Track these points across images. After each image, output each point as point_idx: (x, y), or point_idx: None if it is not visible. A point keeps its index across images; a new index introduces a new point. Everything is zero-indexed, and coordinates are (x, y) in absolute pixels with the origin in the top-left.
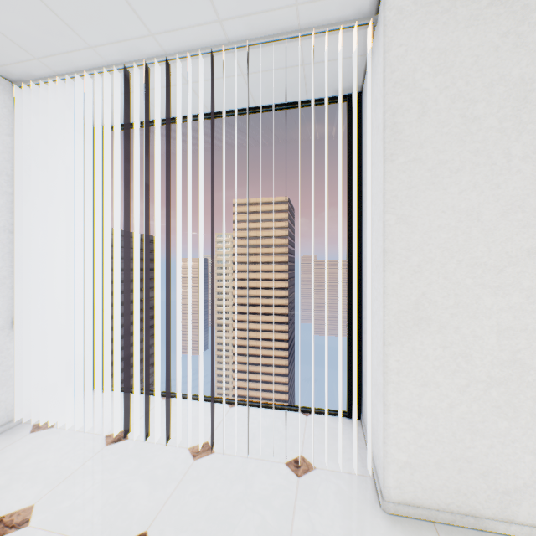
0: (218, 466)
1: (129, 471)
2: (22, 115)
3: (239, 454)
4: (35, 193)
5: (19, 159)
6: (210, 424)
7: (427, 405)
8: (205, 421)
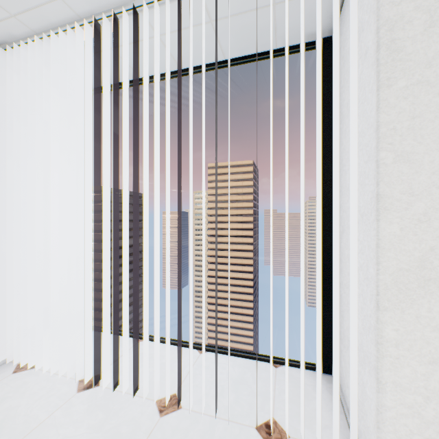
0: (184, 426)
1: (93, 427)
2: (8, 77)
3: (206, 412)
4: (22, 149)
5: (6, 117)
6: (179, 372)
7: (437, 388)
8: (175, 369)
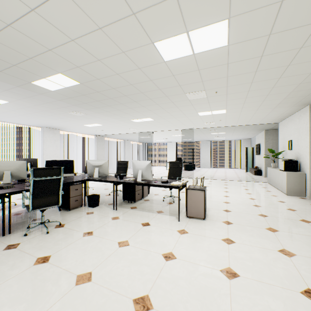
0: None
1: None
2: None
3: None
4: None
5: None
6: None
7: None
8: None
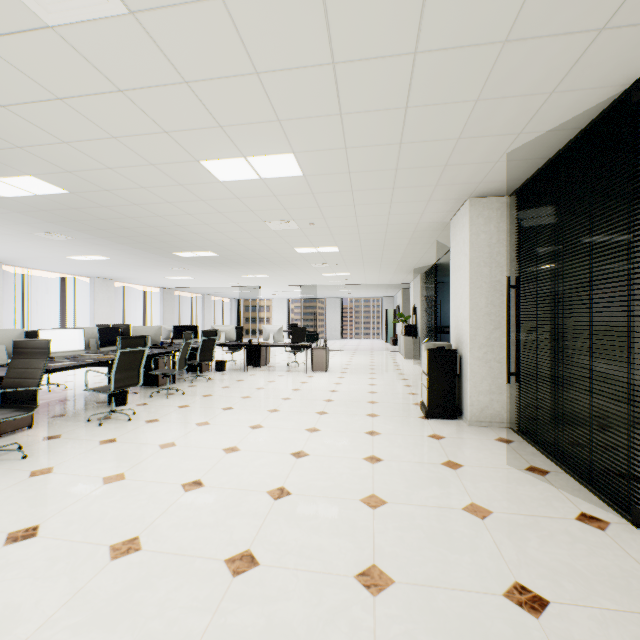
0: None
1: None
2: None
3: None
4: None
5: None
6: None
7: None
8: None
